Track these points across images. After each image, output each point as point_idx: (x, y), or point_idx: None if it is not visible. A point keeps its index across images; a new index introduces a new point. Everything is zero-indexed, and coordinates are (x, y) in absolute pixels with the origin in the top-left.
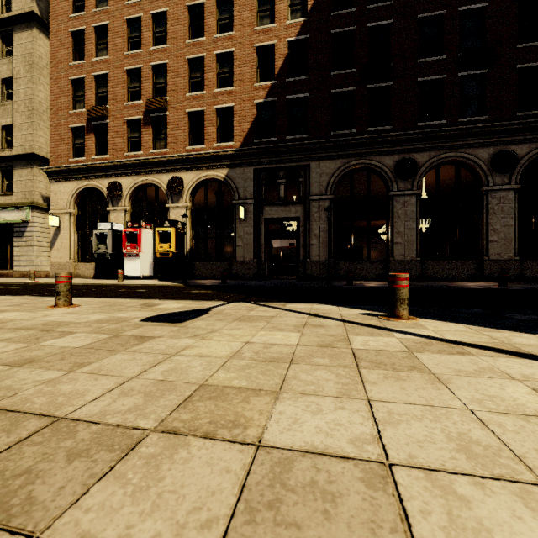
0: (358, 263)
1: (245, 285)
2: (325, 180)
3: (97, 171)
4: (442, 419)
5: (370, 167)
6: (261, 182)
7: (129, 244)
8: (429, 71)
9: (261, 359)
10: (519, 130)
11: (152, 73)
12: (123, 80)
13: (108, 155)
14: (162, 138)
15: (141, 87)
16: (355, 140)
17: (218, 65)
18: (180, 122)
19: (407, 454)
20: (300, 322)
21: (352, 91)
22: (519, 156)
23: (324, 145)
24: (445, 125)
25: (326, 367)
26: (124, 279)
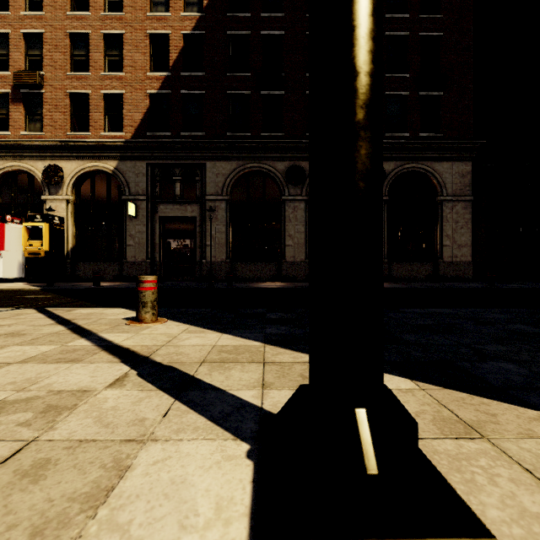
0: (254, 264)
1: (115, 288)
2: (221, 180)
3: None
4: None
5: (264, 171)
6: (154, 178)
7: None
8: None
9: None
10: (387, 149)
11: (24, 42)
12: None
13: None
14: (38, 119)
15: (9, 55)
16: (249, 143)
17: (106, 46)
18: (59, 103)
19: None
20: (12, 331)
21: (248, 94)
22: (387, 172)
23: (219, 145)
24: None
25: None
26: None
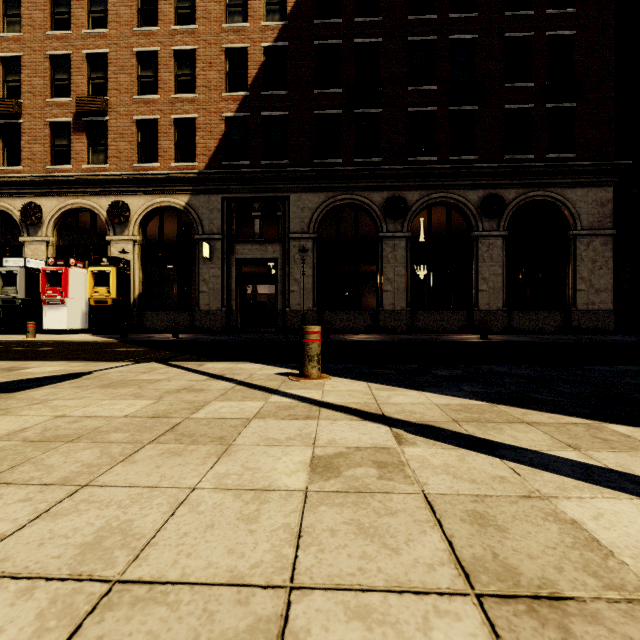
0: (345, 313)
1: (199, 340)
2: (308, 216)
3: (5, 188)
4: (138, 503)
5: (358, 204)
6: (231, 214)
7: (50, 287)
8: (420, 101)
9: (36, 438)
10: (506, 174)
11: (86, 64)
12: (44, 68)
13: (22, 167)
14: (101, 150)
15: (71, 80)
16: (340, 172)
17: (176, 65)
18: (125, 131)
19: (2, 557)
20: (182, 386)
21: (338, 114)
22: (507, 201)
23: (305, 175)
24: (436, 163)
25: (107, 445)
26: (45, 334)
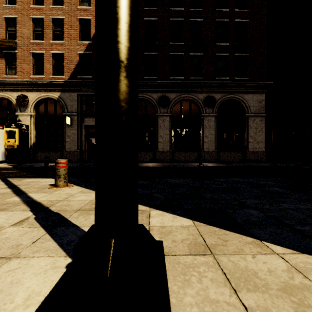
0: (140, 153)
1: None
2: None
3: None
4: None
5: (146, 99)
6: (82, 103)
7: None
8: (176, 49)
9: None
10: (216, 86)
11: (5, 22)
12: None
13: None
14: (13, 67)
15: None
16: None
17: (53, 26)
18: (26, 58)
19: None
20: None
21: None
22: (217, 99)
23: None
24: (184, 80)
25: None
26: None
